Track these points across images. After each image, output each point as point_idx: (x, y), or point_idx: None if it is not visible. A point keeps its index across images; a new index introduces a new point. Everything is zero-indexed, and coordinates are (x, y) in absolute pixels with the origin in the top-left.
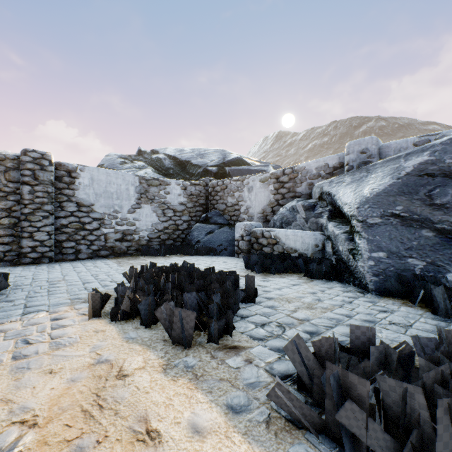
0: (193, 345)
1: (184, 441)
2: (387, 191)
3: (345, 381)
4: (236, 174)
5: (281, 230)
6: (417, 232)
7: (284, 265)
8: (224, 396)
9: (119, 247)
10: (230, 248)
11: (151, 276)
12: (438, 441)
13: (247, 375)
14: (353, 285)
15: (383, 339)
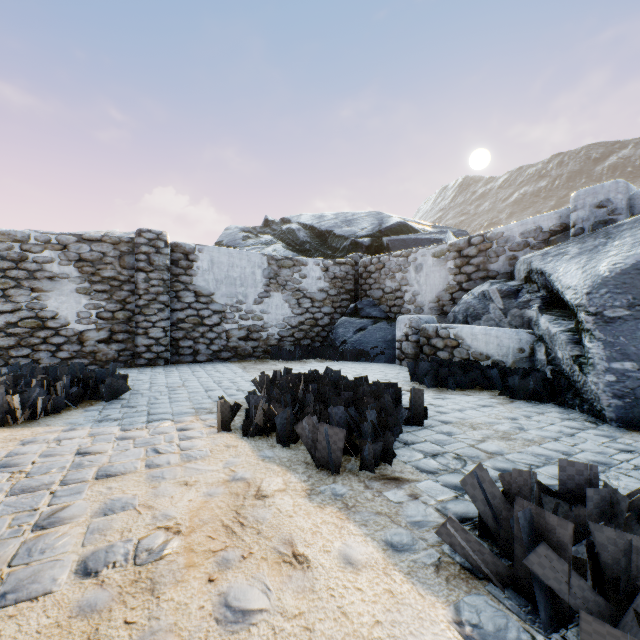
0: (342, 471)
1: (336, 570)
2: (639, 266)
3: (539, 522)
4: (397, 247)
5: (465, 327)
6: None
7: (469, 378)
8: (382, 531)
9: (243, 348)
10: (389, 352)
11: (286, 385)
12: None
13: (411, 512)
14: (580, 411)
15: (620, 488)
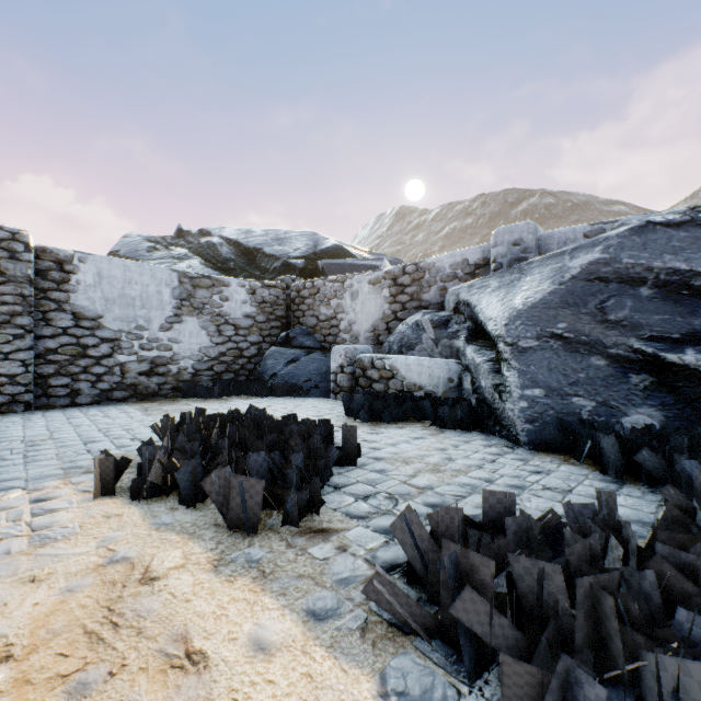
0: (261, 530)
1: (242, 663)
2: (546, 301)
3: (465, 564)
4: (333, 272)
5: (400, 357)
6: (585, 360)
7: (404, 410)
8: (304, 599)
9: (146, 385)
10: (324, 386)
11: (197, 429)
12: (578, 632)
13: (339, 568)
14: (500, 437)
15: (532, 510)
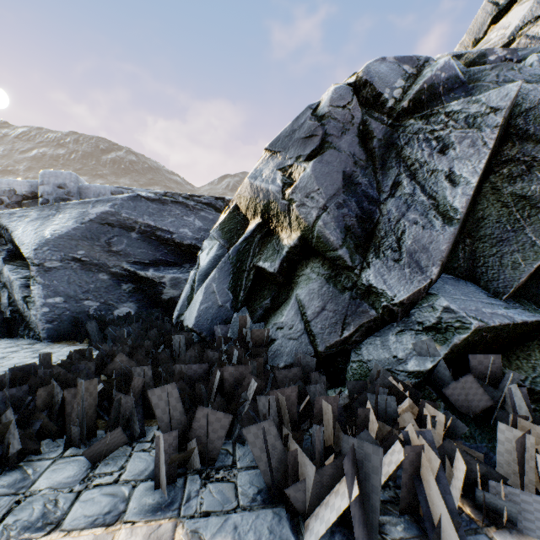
0: None
1: None
2: (71, 234)
3: None
4: None
5: None
6: (96, 276)
7: None
8: None
9: None
10: None
11: None
12: None
13: None
14: (28, 338)
15: None
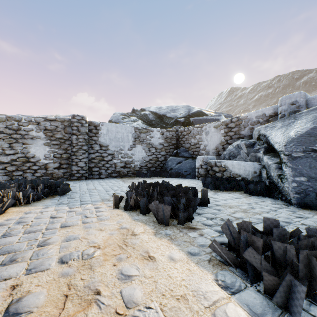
0: (170, 225)
1: (166, 262)
2: (309, 132)
3: (250, 240)
4: (197, 123)
5: (229, 161)
6: None
7: (230, 185)
8: (186, 248)
9: (123, 171)
10: (193, 174)
11: (144, 188)
12: (300, 272)
13: (199, 241)
14: (281, 200)
15: None
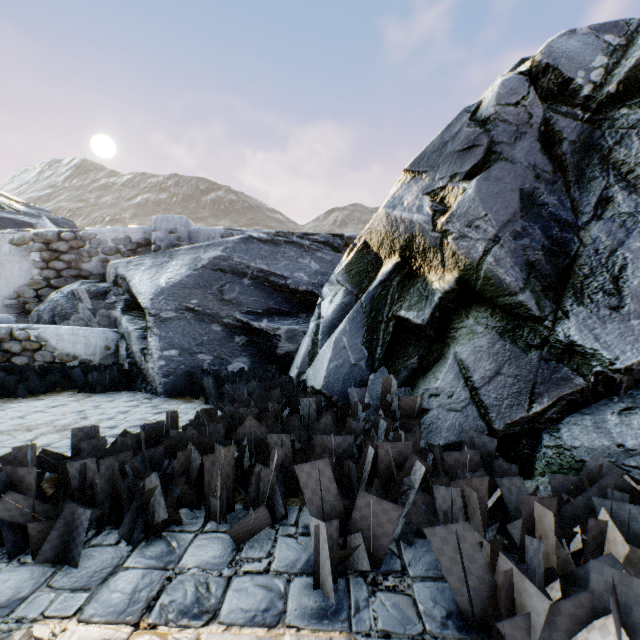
0: None
1: None
2: (185, 282)
3: (15, 478)
4: None
5: (50, 327)
6: (209, 327)
7: (48, 381)
8: None
9: None
10: None
11: None
12: (101, 493)
13: None
14: (146, 392)
15: None
